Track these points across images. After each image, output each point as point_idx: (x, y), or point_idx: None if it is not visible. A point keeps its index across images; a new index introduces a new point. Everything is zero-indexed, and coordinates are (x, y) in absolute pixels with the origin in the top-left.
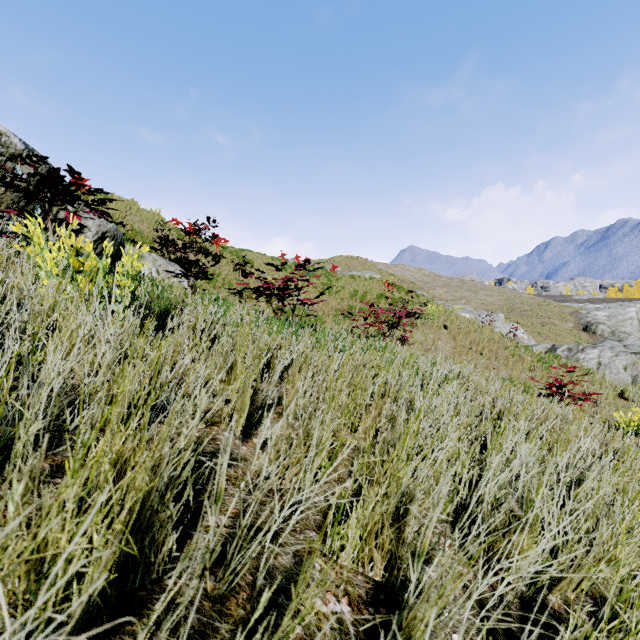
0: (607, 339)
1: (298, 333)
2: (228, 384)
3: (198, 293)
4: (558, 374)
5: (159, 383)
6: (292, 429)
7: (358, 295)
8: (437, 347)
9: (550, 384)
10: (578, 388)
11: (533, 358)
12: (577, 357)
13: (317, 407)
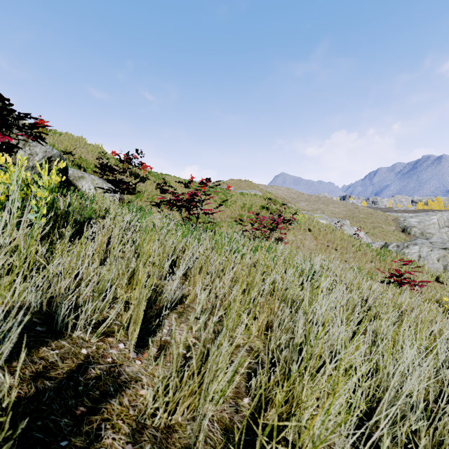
0: (418, 238)
1: (200, 237)
2: (131, 289)
3: (123, 205)
4: (392, 264)
5: (48, 296)
6: (191, 331)
7: (246, 207)
8: (304, 245)
9: (392, 274)
10: (407, 275)
11: (373, 253)
12: (403, 251)
13: (215, 305)
